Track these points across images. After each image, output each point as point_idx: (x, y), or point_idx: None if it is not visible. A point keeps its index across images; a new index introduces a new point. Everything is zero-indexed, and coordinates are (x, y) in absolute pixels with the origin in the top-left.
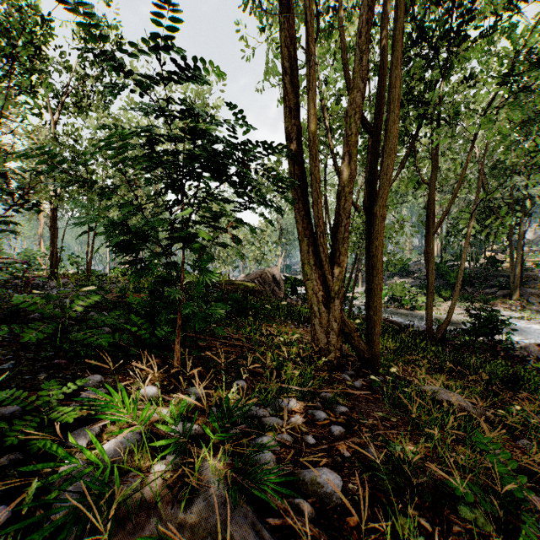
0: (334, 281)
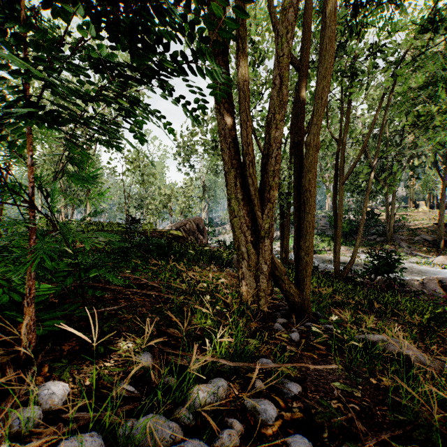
0: (264, 218)
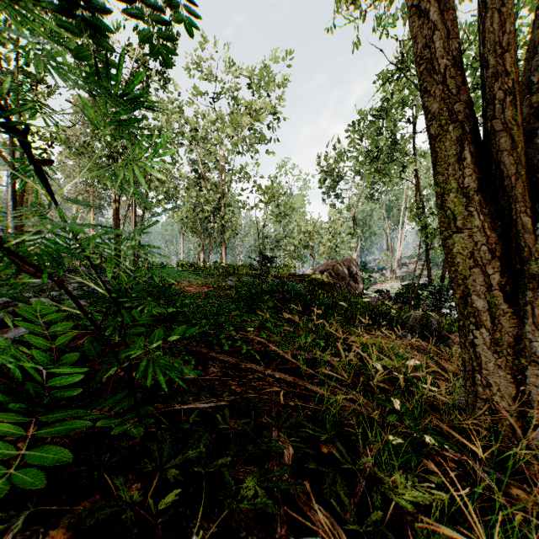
0: (537, 232)
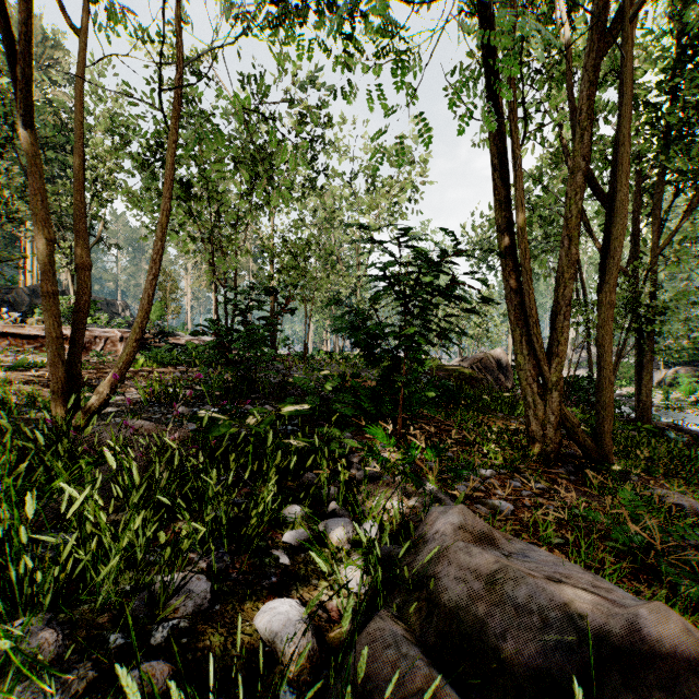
0: (551, 372)
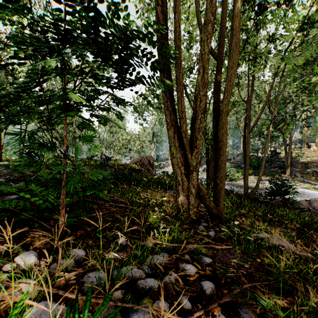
0: (192, 158)
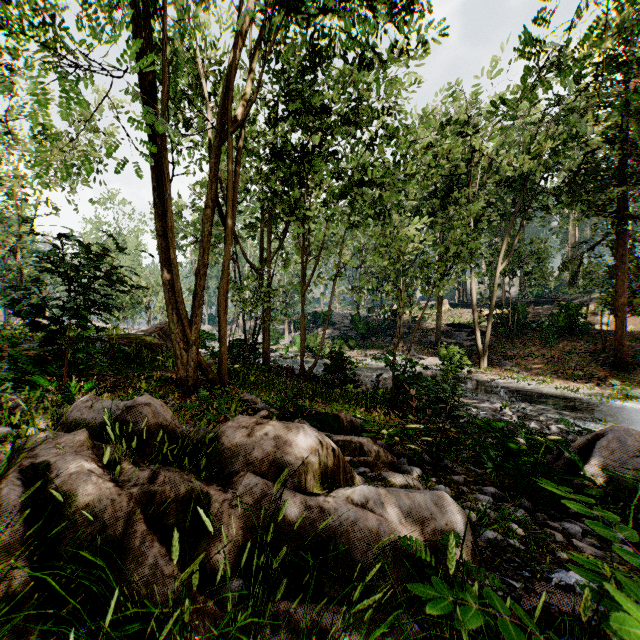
0: (192, 334)
